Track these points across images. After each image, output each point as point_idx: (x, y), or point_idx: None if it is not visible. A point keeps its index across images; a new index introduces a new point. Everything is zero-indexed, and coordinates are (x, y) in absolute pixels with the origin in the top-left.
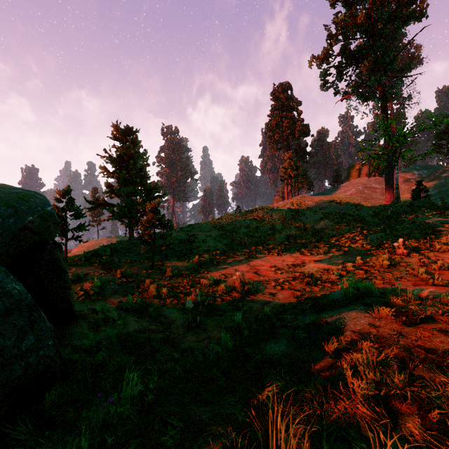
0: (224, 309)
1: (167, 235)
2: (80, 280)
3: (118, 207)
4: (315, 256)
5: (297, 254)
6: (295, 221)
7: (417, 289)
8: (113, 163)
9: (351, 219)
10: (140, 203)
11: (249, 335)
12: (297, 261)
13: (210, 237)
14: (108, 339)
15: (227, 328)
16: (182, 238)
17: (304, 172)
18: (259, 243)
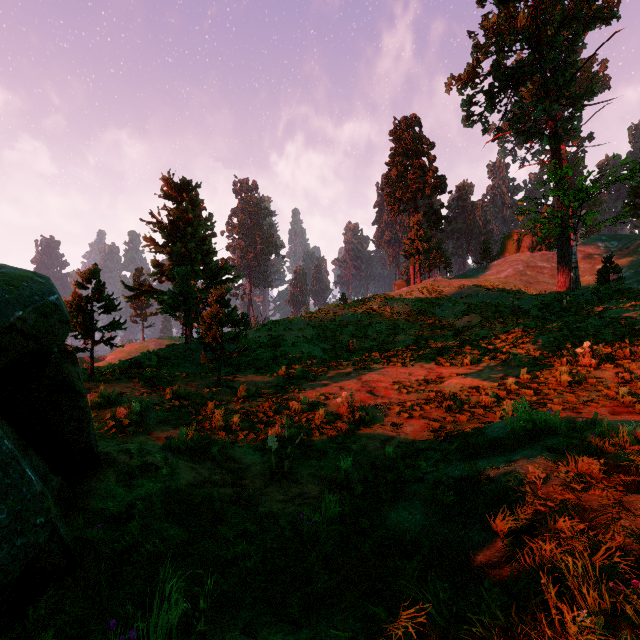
0: (324, 448)
1: (240, 336)
2: (111, 404)
3: (169, 295)
4: (457, 367)
5: (431, 364)
6: (427, 315)
7: (618, 420)
8: (163, 233)
9: (509, 313)
10: (202, 290)
11: (363, 493)
12: (430, 374)
13: (303, 339)
14: (146, 499)
15: (329, 480)
16: (263, 340)
17: (439, 245)
18: (375, 347)
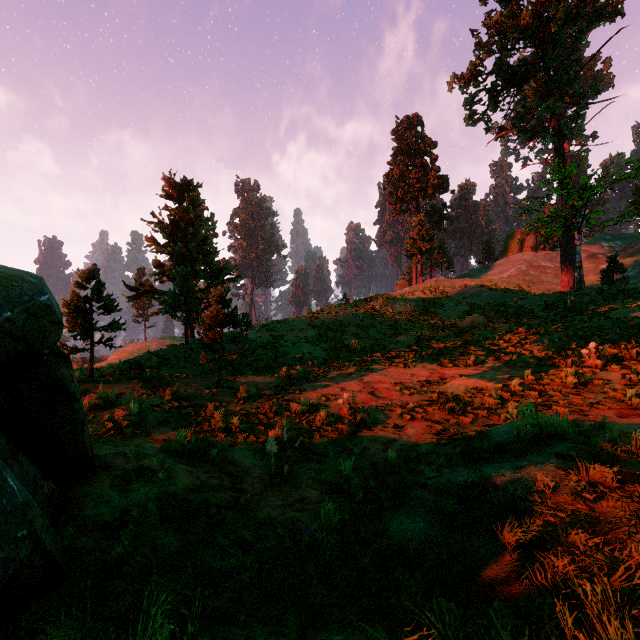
0: (324, 451)
1: (240, 337)
2: (109, 405)
3: (169, 295)
4: (460, 368)
5: (433, 365)
6: (429, 315)
7: (626, 423)
8: (164, 233)
9: (512, 313)
10: (203, 290)
11: (364, 498)
12: (433, 375)
13: (305, 339)
14: (141, 504)
15: (330, 484)
16: (264, 340)
17: (441, 245)
18: (377, 348)
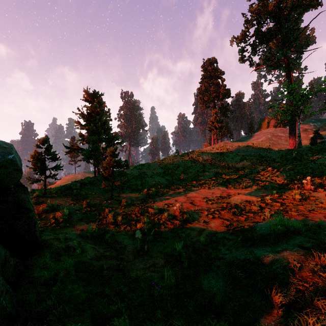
0: (166, 236)
1: (122, 173)
2: (53, 210)
3: (86, 151)
4: (237, 189)
5: (223, 187)
6: (220, 161)
7: None
8: (84, 119)
9: (264, 160)
10: (104, 148)
11: (188, 265)
12: (223, 193)
13: (156, 174)
14: (66, 269)
15: (169, 255)
16: (135, 174)
17: (226, 125)
18: (194, 178)
